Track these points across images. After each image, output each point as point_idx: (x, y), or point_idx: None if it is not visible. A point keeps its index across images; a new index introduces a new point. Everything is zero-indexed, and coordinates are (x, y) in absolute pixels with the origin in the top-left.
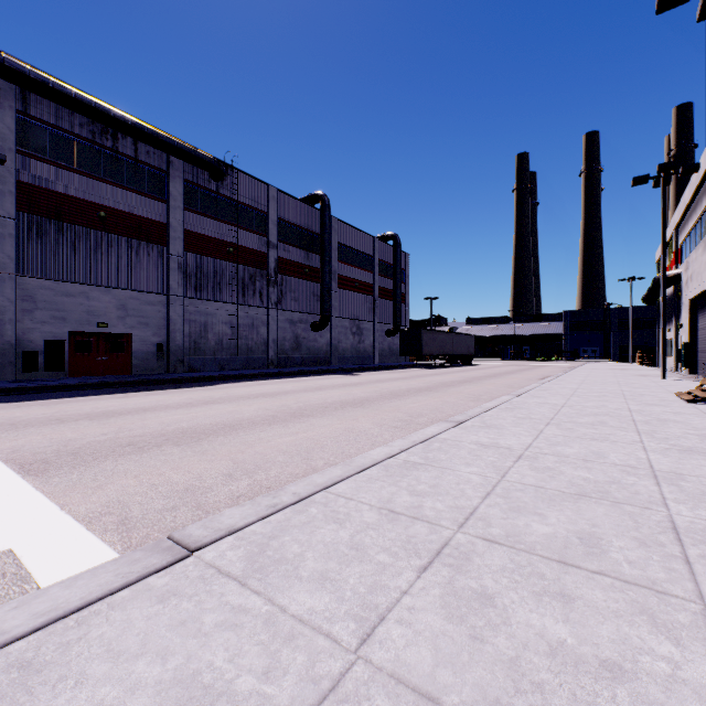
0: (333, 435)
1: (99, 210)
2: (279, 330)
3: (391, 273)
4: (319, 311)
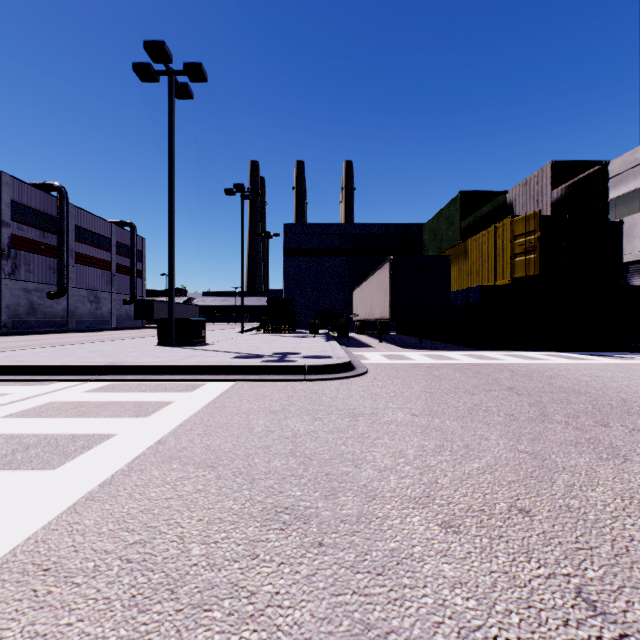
0: None
1: None
2: (13, 297)
3: (128, 252)
4: (56, 282)
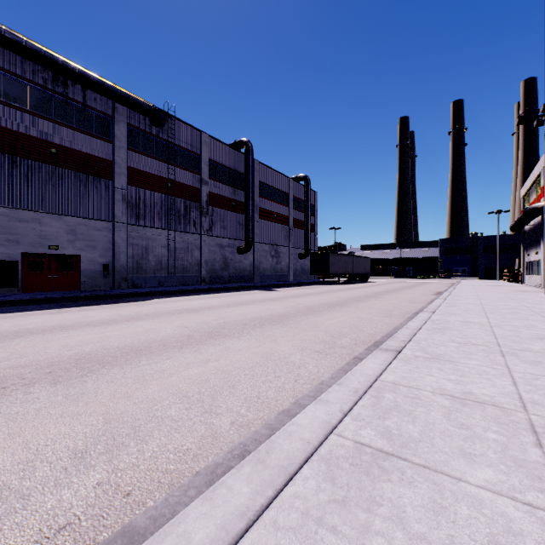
0: (249, 364)
1: (51, 147)
2: (210, 253)
3: (302, 207)
4: (244, 237)
